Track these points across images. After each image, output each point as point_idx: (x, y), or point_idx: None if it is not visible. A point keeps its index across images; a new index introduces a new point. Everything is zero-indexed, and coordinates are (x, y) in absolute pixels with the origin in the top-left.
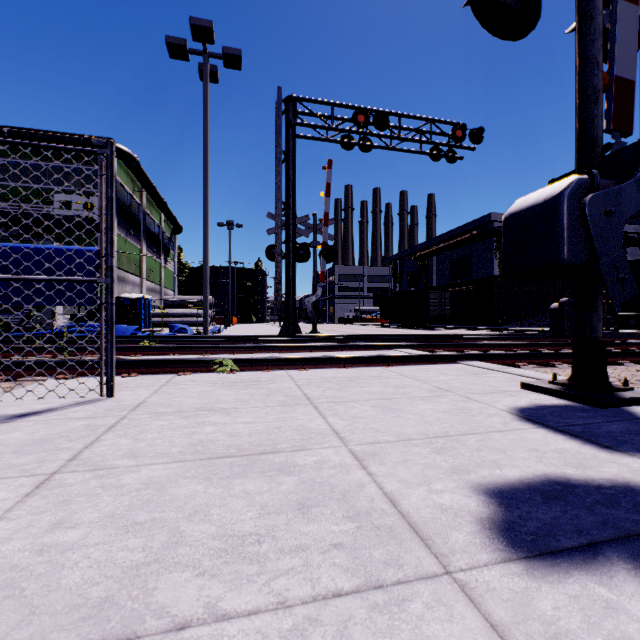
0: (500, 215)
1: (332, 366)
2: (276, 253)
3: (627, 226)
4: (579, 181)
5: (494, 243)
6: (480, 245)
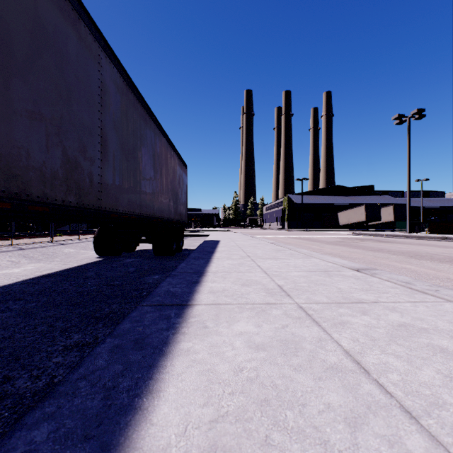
0: None
1: None
2: None
3: None
4: None
5: None
6: None
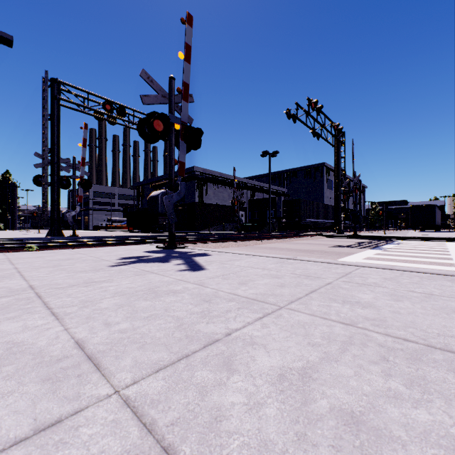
0: (199, 168)
1: (89, 247)
2: (43, 181)
3: (255, 182)
4: (163, 192)
5: (196, 183)
6: (189, 183)
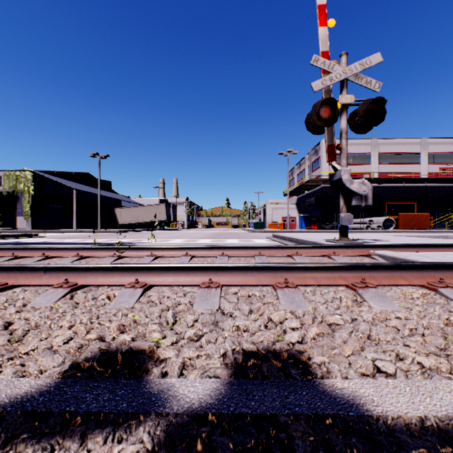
0: None
1: None
2: None
3: None
4: None
5: None
6: None
